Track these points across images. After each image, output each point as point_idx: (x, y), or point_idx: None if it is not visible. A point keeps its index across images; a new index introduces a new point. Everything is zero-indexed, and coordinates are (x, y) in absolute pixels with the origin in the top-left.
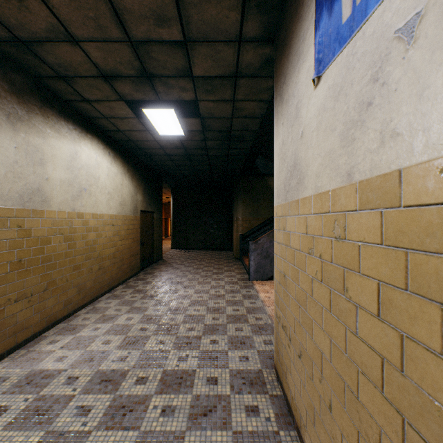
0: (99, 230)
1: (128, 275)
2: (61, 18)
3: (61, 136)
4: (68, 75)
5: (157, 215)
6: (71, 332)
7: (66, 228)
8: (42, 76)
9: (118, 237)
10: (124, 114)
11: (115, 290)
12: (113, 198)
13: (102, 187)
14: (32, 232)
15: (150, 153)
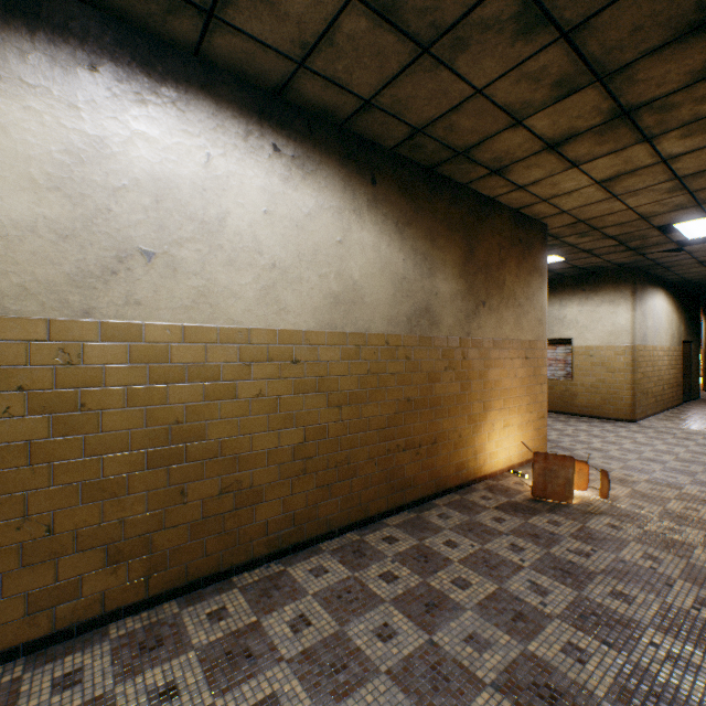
0: (661, 359)
1: (674, 403)
2: (693, 255)
3: (649, 298)
4: (669, 266)
5: (693, 345)
6: (666, 421)
7: (651, 356)
8: (650, 269)
9: (669, 366)
10: (696, 271)
11: (670, 411)
12: (667, 332)
13: (662, 325)
14: (643, 358)
15: (700, 284)
